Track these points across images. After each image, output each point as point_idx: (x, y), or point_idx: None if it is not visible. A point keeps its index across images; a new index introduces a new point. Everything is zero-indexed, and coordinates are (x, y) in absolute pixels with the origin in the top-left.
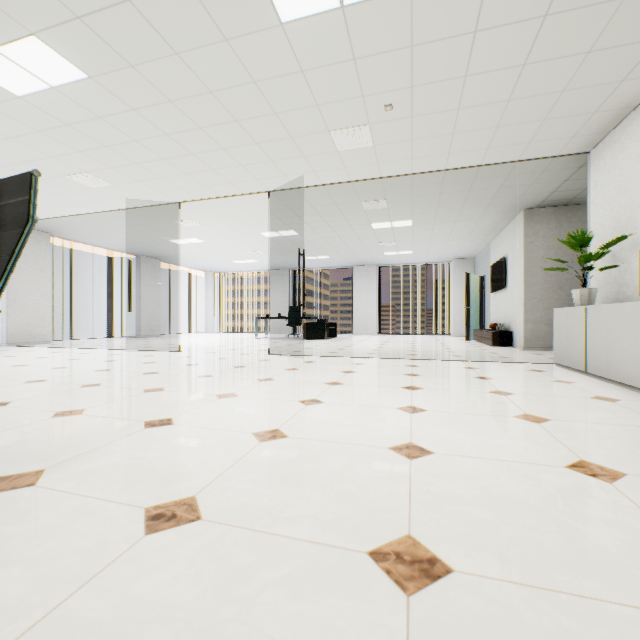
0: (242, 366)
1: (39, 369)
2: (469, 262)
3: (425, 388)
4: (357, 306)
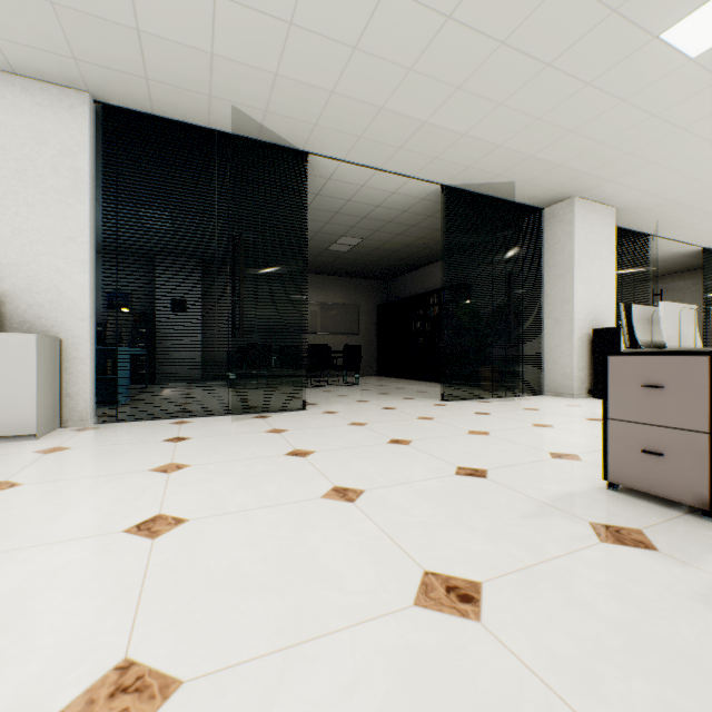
0: None
1: None
2: None
3: None
4: None
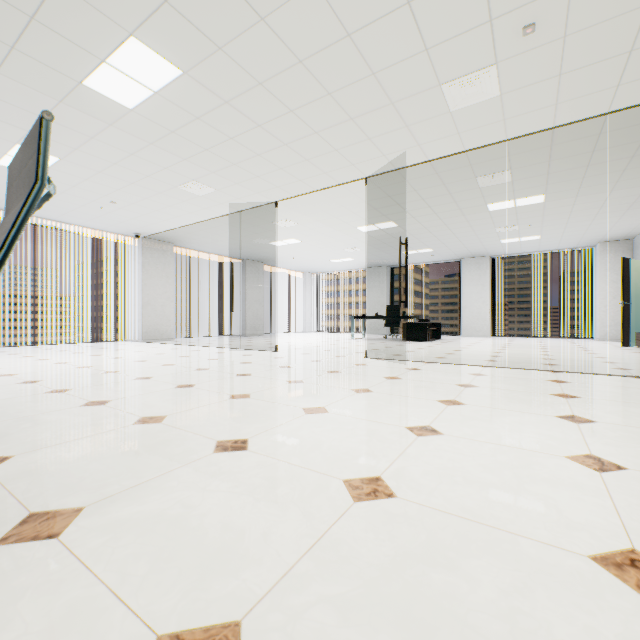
0: (336, 371)
1: (152, 365)
2: (623, 245)
3: (599, 421)
4: (465, 304)
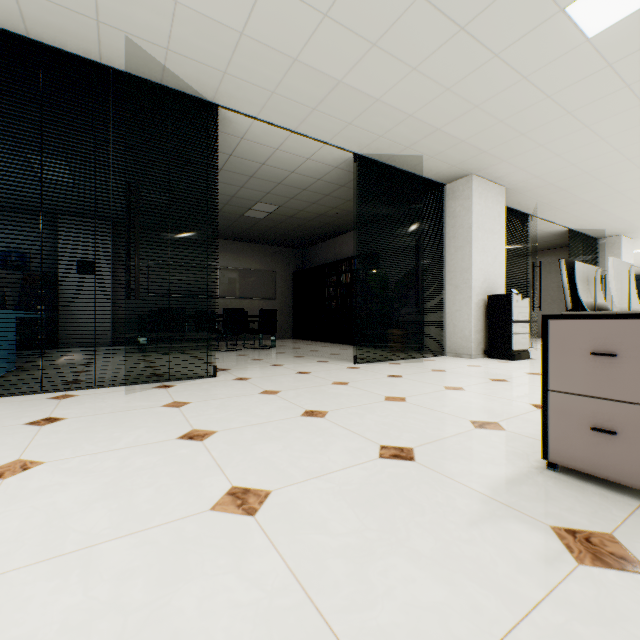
0: None
1: None
2: None
3: None
4: None
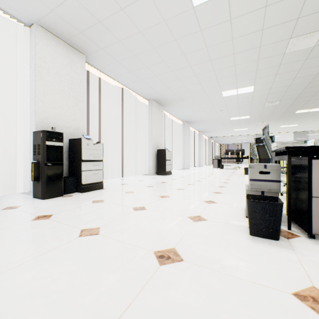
0: None
1: None
2: None
3: None
4: None
